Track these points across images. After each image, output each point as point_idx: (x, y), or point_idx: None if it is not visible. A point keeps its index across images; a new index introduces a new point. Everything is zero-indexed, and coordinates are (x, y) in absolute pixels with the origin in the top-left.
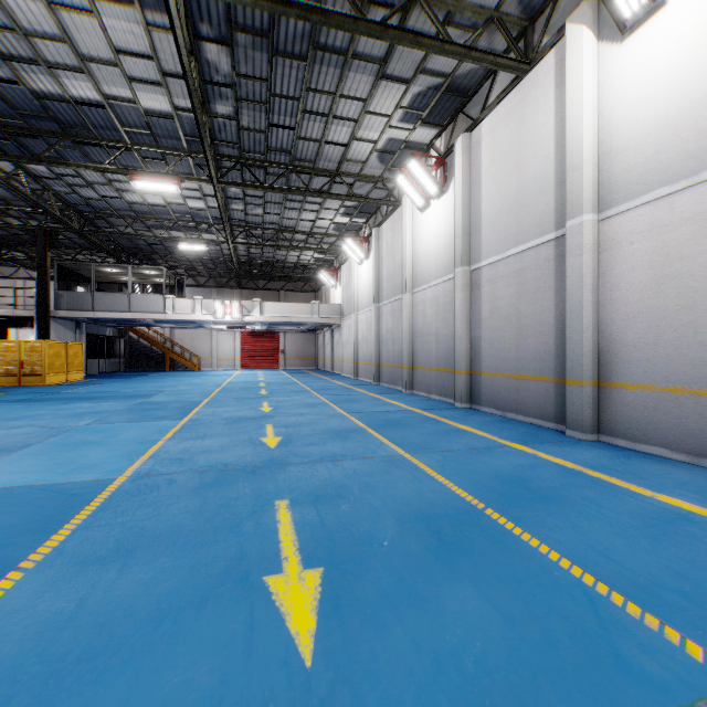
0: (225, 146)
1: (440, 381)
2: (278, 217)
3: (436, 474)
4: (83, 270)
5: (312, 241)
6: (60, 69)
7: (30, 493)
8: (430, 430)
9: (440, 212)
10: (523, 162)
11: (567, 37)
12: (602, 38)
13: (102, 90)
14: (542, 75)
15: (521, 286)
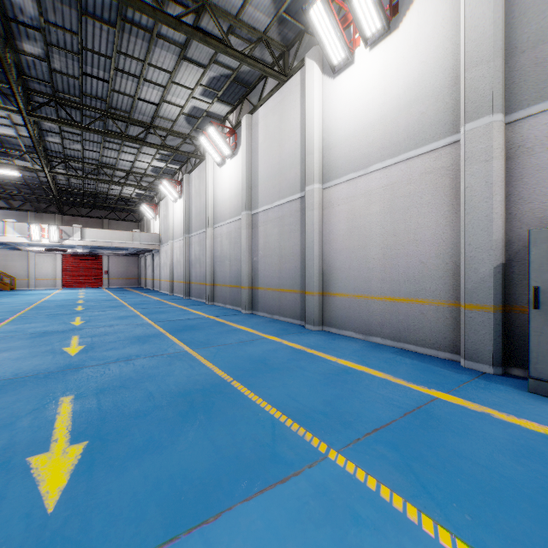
0: (37, 82)
1: (232, 295)
2: (98, 154)
3: (207, 362)
4: None
5: (132, 178)
6: None
7: None
8: (216, 331)
9: (232, 169)
10: (283, 143)
11: (306, 65)
12: (325, 72)
13: None
14: (294, 86)
15: (282, 228)
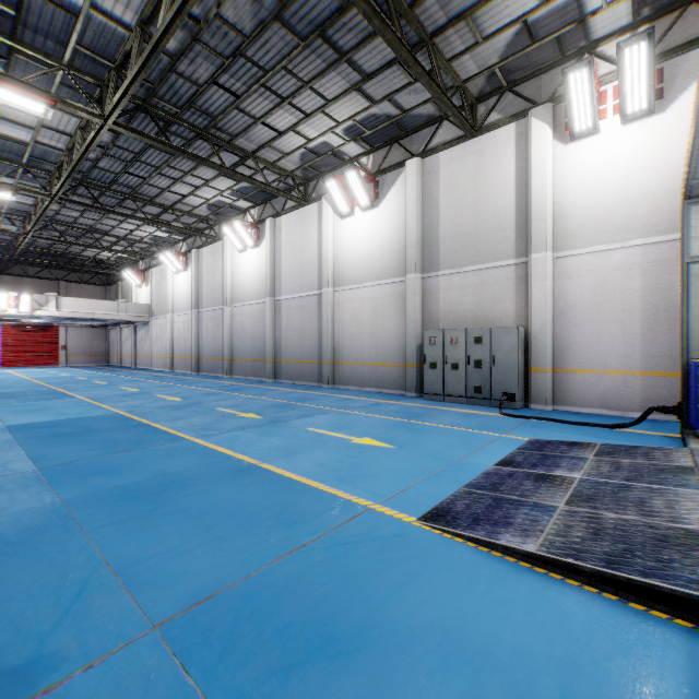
0: None
1: (254, 367)
2: (95, 221)
3: (272, 399)
4: None
5: (121, 243)
6: None
7: (83, 419)
8: (259, 390)
9: (254, 258)
10: (304, 250)
11: (322, 203)
12: (335, 212)
13: None
14: (313, 211)
15: (303, 314)
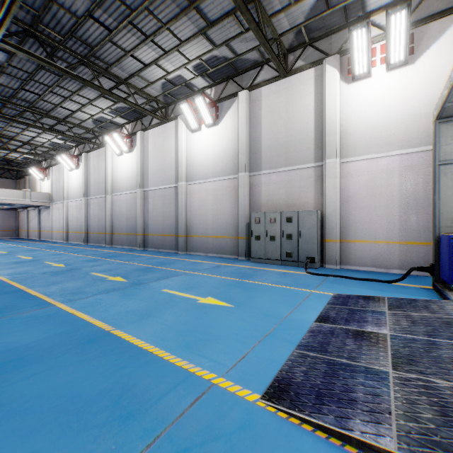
0: None
1: (129, 239)
2: (2, 128)
3: (139, 264)
4: None
5: (26, 147)
6: None
7: None
8: (130, 256)
9: (129, 160)
10: (165, 155)
11: (178, 121)
12: (188, 128)
13: None
14: (171, 127)
15: (164, 201)
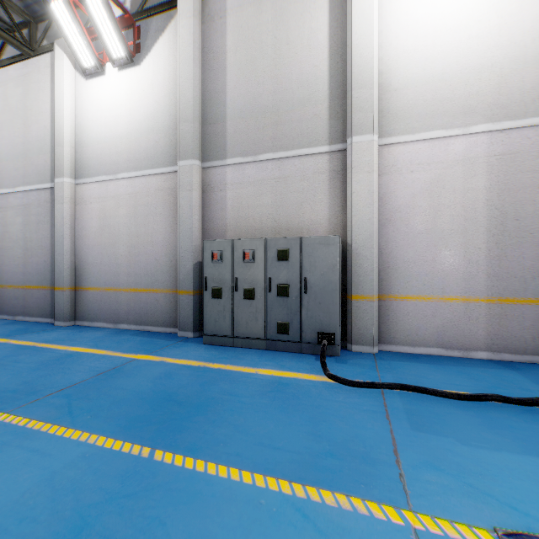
0: None
1: None
2: None
3: None
4: None
5: None
6: None
7: None
8: None
9: None
10: (29, 123)
11: (55, 51)
12: (77, 68)
13: None
14: (43, 66)
15: (29, 217)
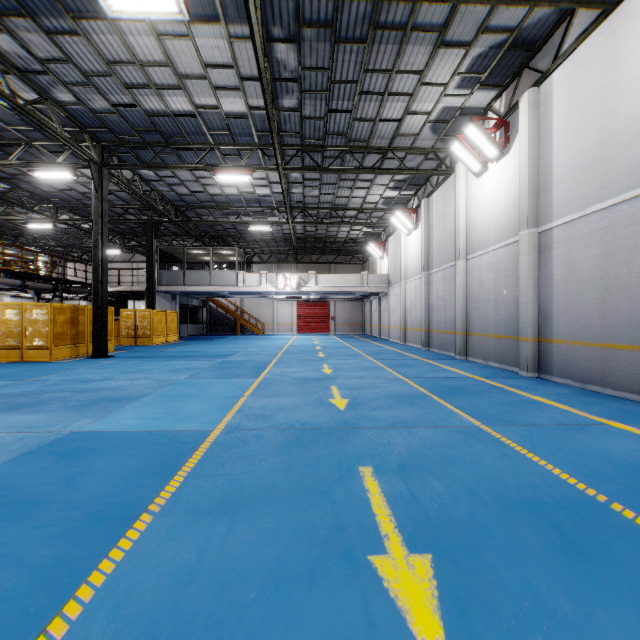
0: (289, 136)
1: (499, 348)
2: (332, 196)
3: (527, 452)
4: (177, 253)
5: (361, 216)
6: (164, 89)
7: (149, 437)
8: (500, 400)
9: (499, 175)
10: (610, 107)
11: None
12: None
13: (194, 101)
14: (639, 4)
15: (608, 245)
